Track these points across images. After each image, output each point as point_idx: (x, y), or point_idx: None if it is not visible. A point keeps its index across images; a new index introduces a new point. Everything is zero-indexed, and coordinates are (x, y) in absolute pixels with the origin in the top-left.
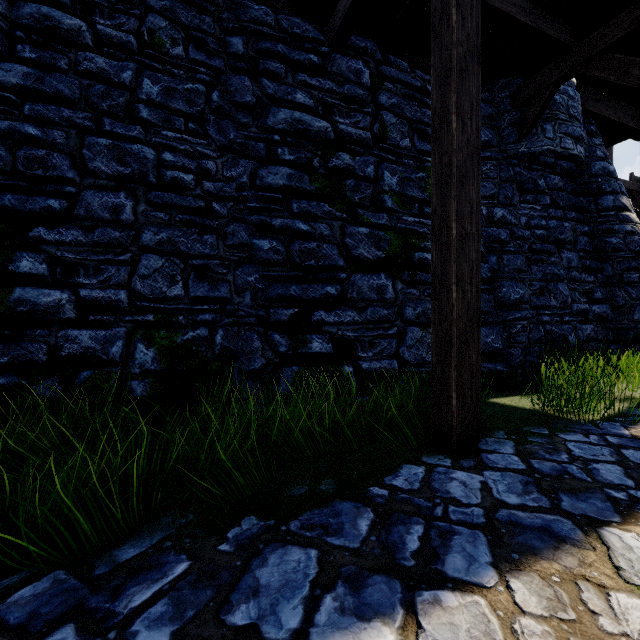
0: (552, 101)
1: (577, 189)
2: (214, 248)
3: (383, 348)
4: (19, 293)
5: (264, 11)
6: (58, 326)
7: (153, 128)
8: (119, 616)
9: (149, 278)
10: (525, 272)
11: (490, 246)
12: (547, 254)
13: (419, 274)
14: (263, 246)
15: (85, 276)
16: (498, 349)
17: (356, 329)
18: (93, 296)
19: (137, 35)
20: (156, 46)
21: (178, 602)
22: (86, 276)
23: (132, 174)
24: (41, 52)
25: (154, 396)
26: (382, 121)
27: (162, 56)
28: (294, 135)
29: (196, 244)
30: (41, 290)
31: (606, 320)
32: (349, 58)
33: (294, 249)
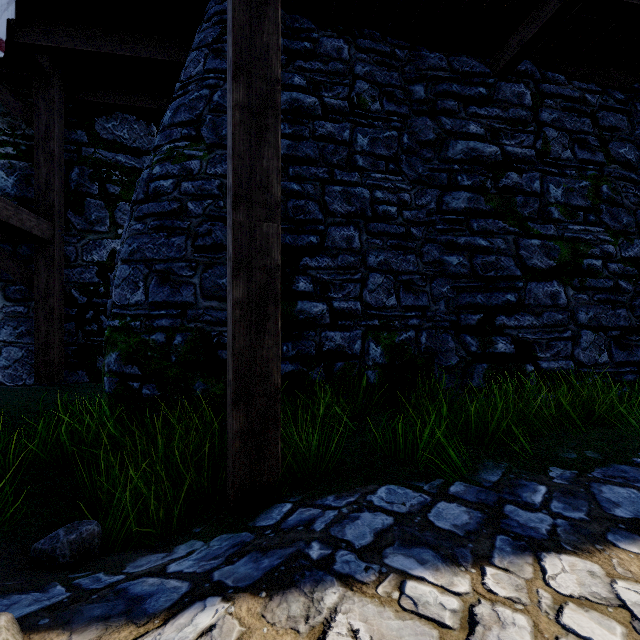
0: None
1: None
2: (415, 265)
3: (559, 350)
4: (300, 306)
5: (438, 58)
6: (319, 329)
7: (365, 172)
8: (536, 505)
9: (374, 292)
10: None
11: None
12: None
13: (588, 280)
14: (452, 262)
15: (334, 292)
16: None
17: (534, 332)
18: (341, 307)
19: (347, 99)
20: (361, 106)
21: (566, 503)
22: (334, 292)
23: (356, 211)
24: (294, 127)
25: (380, 383)
26: (544, 137)
27: (366, 113)
28: (469, 162)
29: (402, 263)
30: (312, 303)
31: None
32: (512, 84)
33: (477, 263)
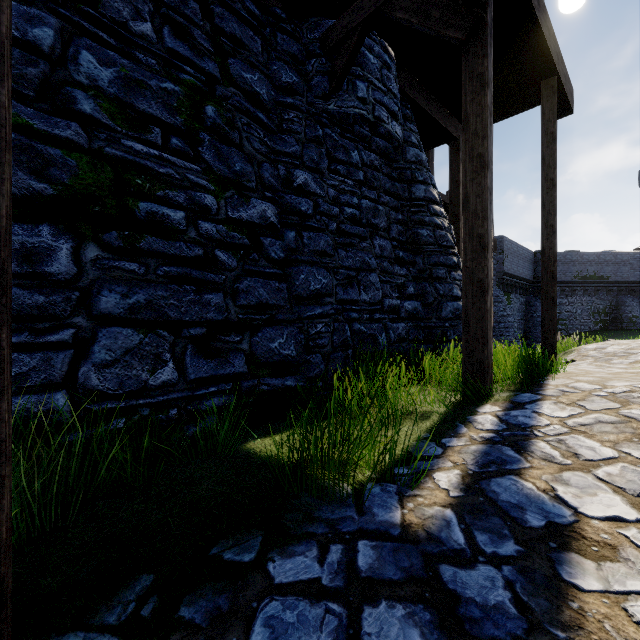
0: (365, 59)
1: (393, 173)
2: None
3: (26, 371)
4: None
5: None
6: None
7: None
8: None
9: None
10: (331, 257)
11: (287, 218)
12: (358, 238)
13: (147, 238)
14: None
15: None
16: (290, 357)
17: None
18: None
19: None
20: None
21: None
22: None
23: None
24: None
25: None
26: None
27: None
28: None
29: None
30: None
31: (417, 318)
32: None
33: None
